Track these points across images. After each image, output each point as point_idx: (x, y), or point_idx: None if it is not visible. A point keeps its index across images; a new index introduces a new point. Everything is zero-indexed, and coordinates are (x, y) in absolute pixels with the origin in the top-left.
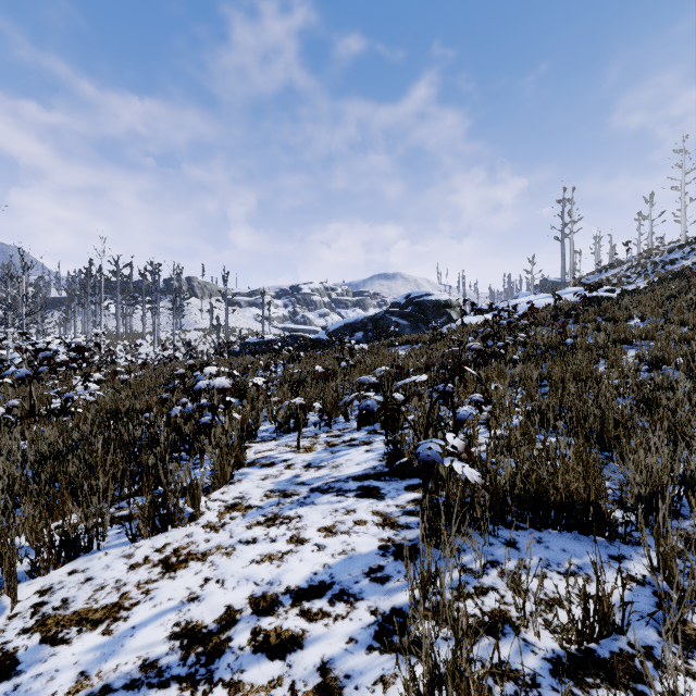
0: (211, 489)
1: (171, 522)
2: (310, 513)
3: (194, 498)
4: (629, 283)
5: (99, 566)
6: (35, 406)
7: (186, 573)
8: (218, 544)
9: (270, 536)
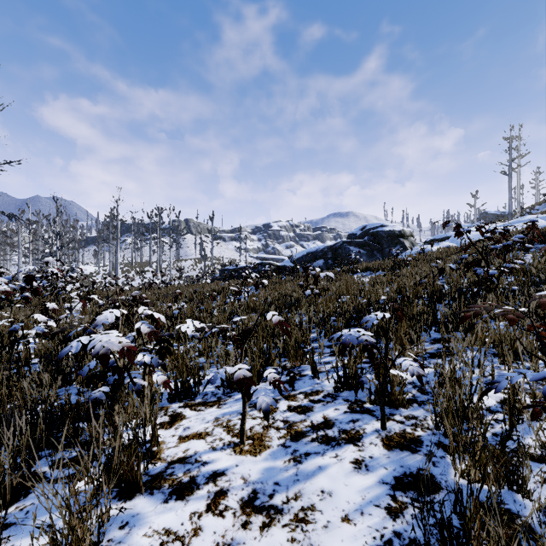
0: None
1: None
2: None
3: None
4: None
5: None
6: None
7: None
8: None
9: None
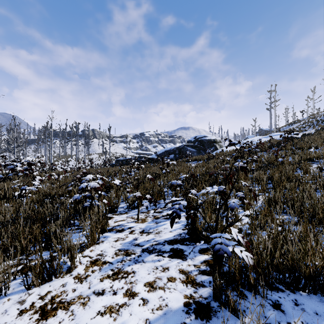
0: (84, 248)
1: (54, 275)
2: (140, 270)
3: (71, 256)
4: (305, 130)
5: (0, 310)
6: (6, 193)
7: (53, 322)
8: (79, 294)
9: (113, 289)
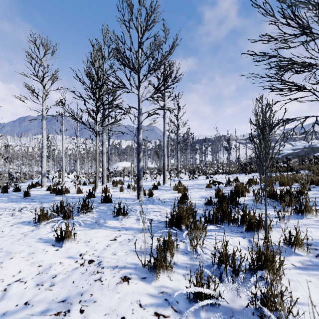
0: None
1: None
2: None
3: None
4: None
5: None
6: None
7: None
8: None
9: None
